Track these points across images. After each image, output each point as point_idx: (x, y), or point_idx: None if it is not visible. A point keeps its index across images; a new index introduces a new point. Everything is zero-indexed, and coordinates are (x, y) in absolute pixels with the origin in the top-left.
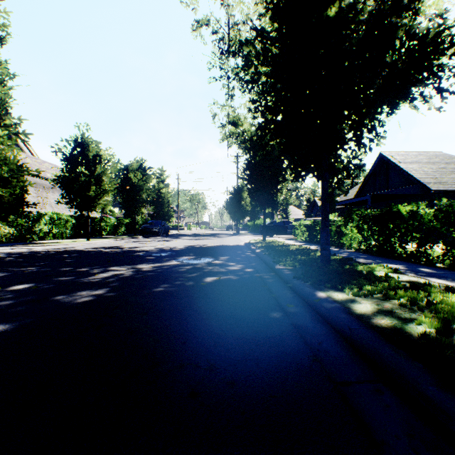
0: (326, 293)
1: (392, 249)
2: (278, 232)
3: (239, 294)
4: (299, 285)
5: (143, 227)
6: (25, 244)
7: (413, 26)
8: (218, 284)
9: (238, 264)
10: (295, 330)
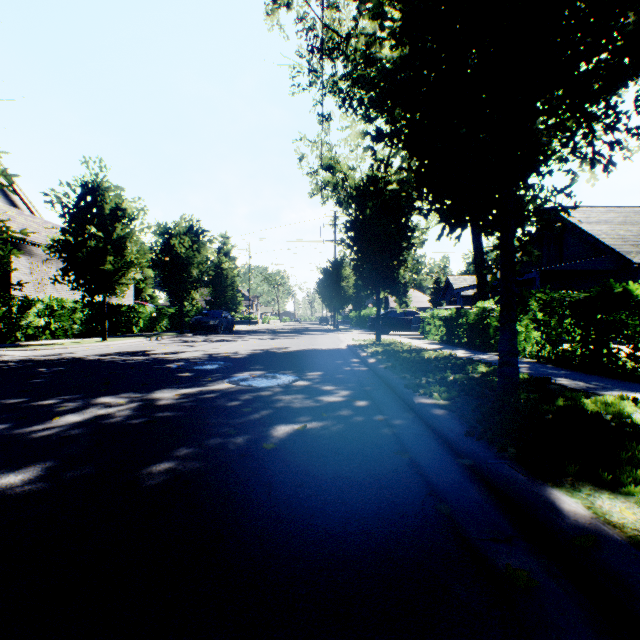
0: (583, 501)
1: (613, 361)
2: (396, 328)
3: (349, 486)
4: (491, 462)
5: (194, 320)
6: None
7: None
8: (300, 448)
9: (340, 388)
10: None
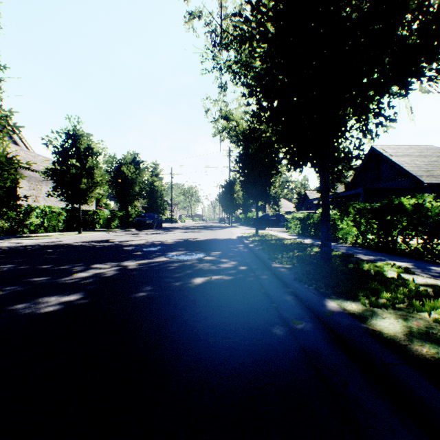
0: (337, 303)
1: (394, 245)
2: (270, 225)
3: (233, 301)
4: (302, 290)
5: (136, 220)
6: (14, 237)
7: None
8: (209, 287)
9: (231, 260)
10: (306, 359)
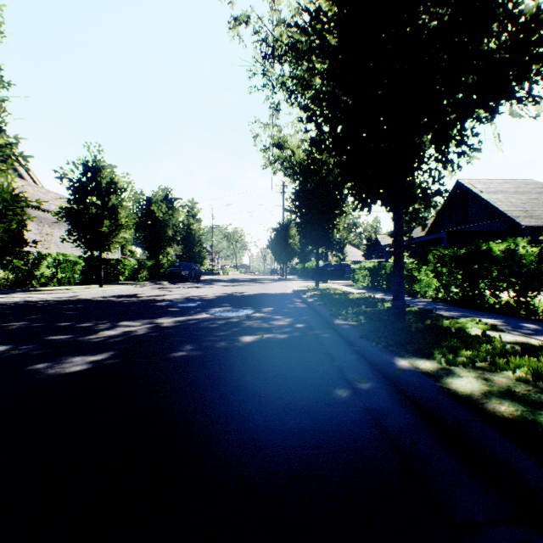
0: (409, 361)
1: (481, 299)
2: (333, 277)
3: (289, 361)
4: (369, 348)
5: (169, 271)
6: (21, 291)
7: (517, 4)
8: (260, 346)
9: (285, 317)
10: (371, 419)
